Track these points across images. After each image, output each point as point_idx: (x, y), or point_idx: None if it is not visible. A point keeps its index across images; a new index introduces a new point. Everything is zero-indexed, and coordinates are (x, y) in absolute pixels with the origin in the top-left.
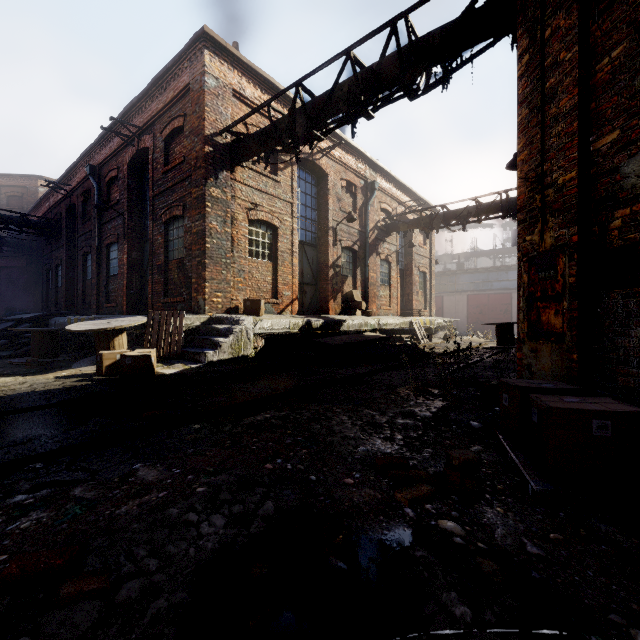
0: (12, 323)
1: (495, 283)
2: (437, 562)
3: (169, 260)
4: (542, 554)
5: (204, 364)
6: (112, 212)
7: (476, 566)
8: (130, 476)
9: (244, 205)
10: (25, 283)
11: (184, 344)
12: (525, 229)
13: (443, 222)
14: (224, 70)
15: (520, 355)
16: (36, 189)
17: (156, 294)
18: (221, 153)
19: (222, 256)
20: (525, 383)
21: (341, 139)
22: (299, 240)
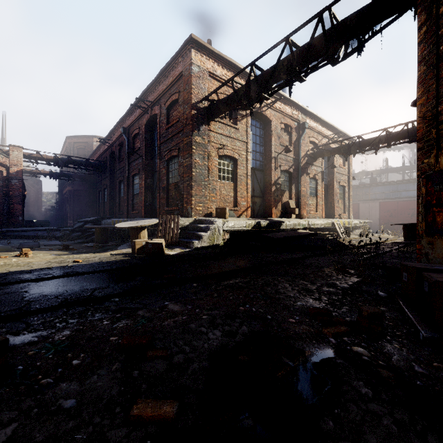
0: (82, 223)
1: (403, 192)
2: (351, 367)
3: (169, 183)
4: (426, 373)
5: (192, 249)
6: (135, 155)
7: (377, 372)
8: (164, 308)
9: (215, 146)
10: (86, 199)
11: (179, 236)
12: (423, 154)
13: (359, 148)
14: (203, 60)
15: (419, 246)
16: (92, 143)
17: (162, 205)
18: (201, 114)
19: (202, 180)
20: (420, 265)
21: (281, 95)
22: (251, 167)
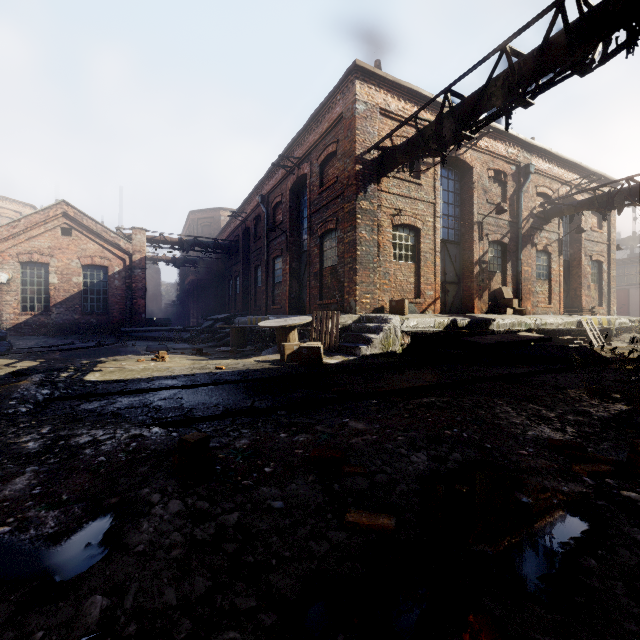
0: (212, 322)
1: None
2: (619, 511)
3: (323, 268)
4: None
5: (359, 357)
6: (277, 231)
7: None
8: (344, 425)
9: (389, 212)
10: (212, 291)
11: (339, 340)
12: None
13: (628, 199)
14: (371, 93)
15: None
16: (219, 218)
17: (313, 297)
18: (369, 169)
19: (370, 261)
20: None
21: (489, 128)
22: (441, 239)
